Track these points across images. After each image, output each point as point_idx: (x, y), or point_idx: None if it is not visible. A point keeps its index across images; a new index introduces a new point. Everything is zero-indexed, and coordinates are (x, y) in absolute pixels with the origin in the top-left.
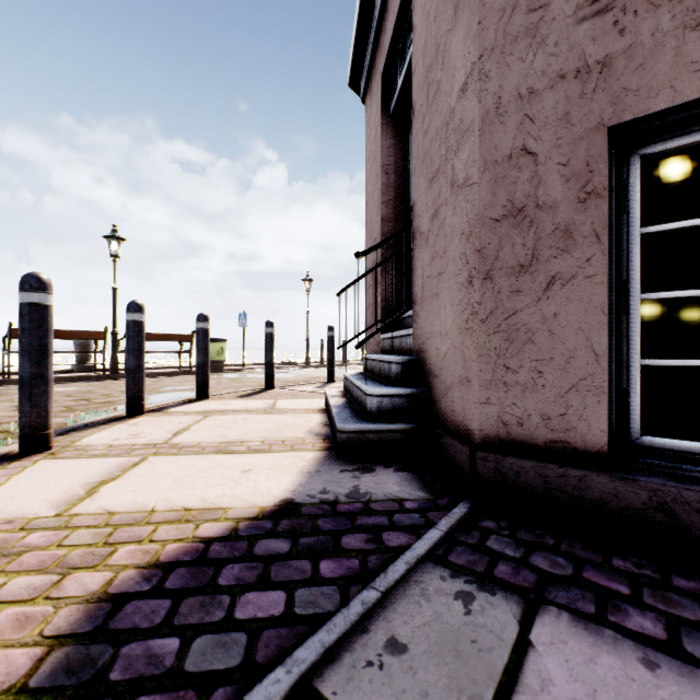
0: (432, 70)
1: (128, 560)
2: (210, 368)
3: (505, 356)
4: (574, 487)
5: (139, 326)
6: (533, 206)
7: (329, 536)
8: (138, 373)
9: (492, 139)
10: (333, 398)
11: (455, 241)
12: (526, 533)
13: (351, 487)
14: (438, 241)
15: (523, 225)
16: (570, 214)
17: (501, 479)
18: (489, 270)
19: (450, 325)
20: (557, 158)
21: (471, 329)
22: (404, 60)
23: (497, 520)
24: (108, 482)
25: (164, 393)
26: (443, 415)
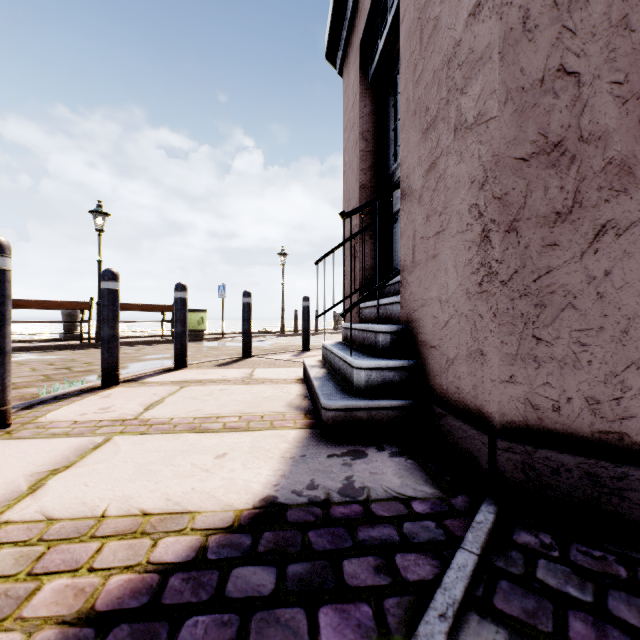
0: (427, 8)
1: (51, 608)
2: (191, 336)
3: (535, 324)
4: (639, 493)
5: (114, 294)
6: (574, 138)
7: (326, 561)
8: (112, 343)
9: (517, 61)
10: (312, 369)
11: (461, 192)
12: (582, 555)
13: (343, 479)
14: (435, 196)
15: (560, 163)
16: (628, 145)
17: (532, 476)
18: (513, 221)
19: (453, 289)
20: (609, 75)
21: (487, 293)
22: (385, 20)
23: (535, 532)
24: (60, 472)
25: (145, 361)
26: (443, 391)
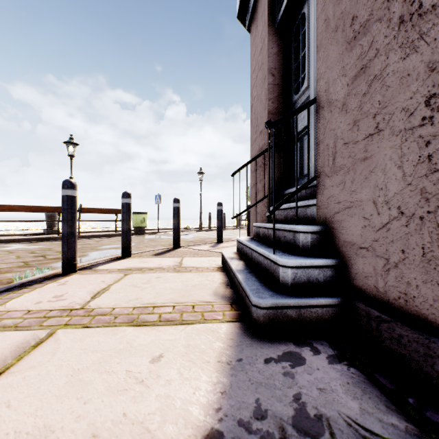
0: None
1: None
2: (136, 231)
3: None
4: None
5: (72, 200)
6: None
7: None
8: (71, 238)
9: None
10: (232, 261)
11: (412, 85)
12: None
13: (292, 400)
14: (367, 99)
15: None
16: None
17: None
18: None
19: (397, 190)
20: None
21: None
22: None
23: None
24: None
25: (101, 250)
26: (380, 294)
